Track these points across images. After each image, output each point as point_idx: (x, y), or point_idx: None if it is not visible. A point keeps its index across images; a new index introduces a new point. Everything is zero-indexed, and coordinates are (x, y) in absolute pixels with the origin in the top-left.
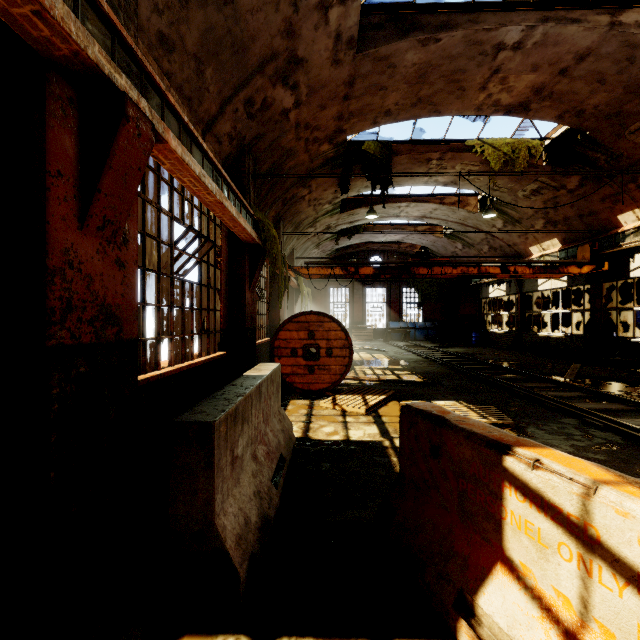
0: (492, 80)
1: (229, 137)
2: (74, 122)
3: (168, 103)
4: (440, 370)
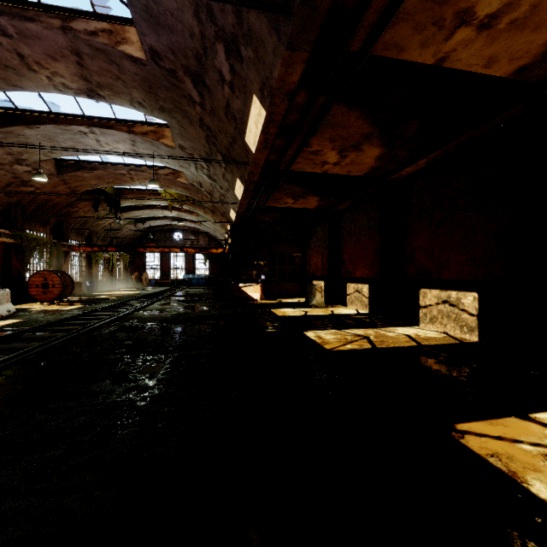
0: (134, 179)
1: (0, 205)
2: None
3: None
4: (138, 296)
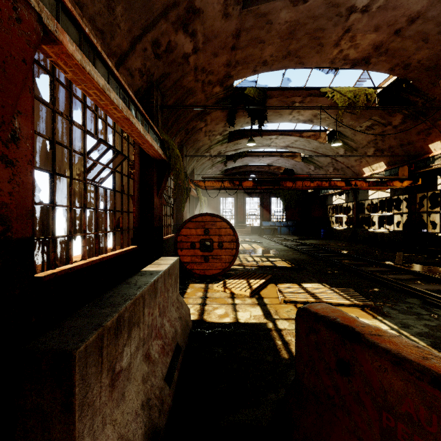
0: (344, 38)
1: (140, 72)
2: None
3: (64, 7)
4: (302, 257)
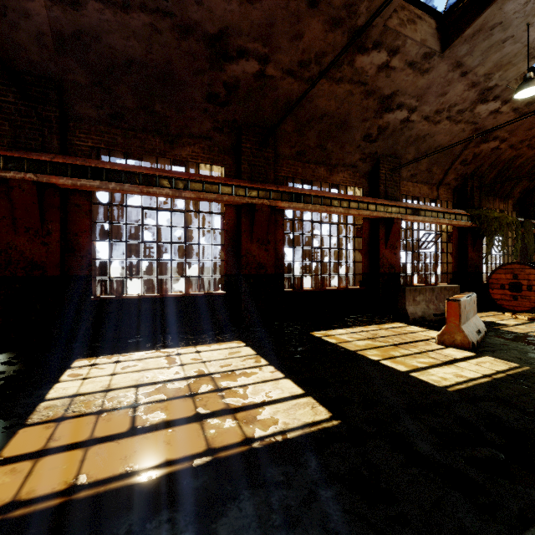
0: None
1: (454, 179)
2: (384, 227)
3: (408, 207)
4: None
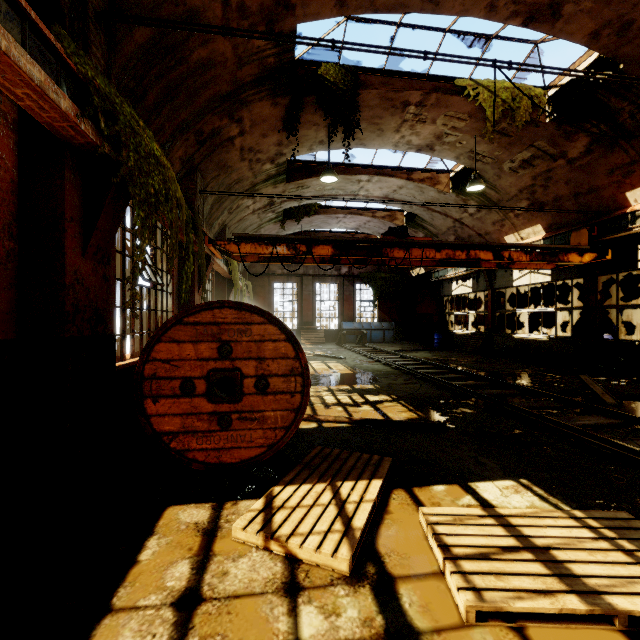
0: None
1: None
2: None
3: None
4: (428, 391)
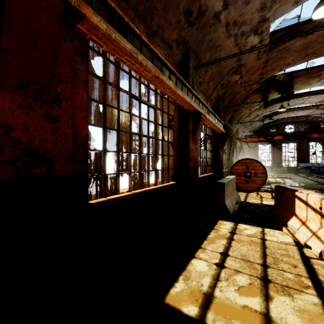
0: None
1: (215, 98)
2: (192, 121)
3: (206, 106)
4: None
